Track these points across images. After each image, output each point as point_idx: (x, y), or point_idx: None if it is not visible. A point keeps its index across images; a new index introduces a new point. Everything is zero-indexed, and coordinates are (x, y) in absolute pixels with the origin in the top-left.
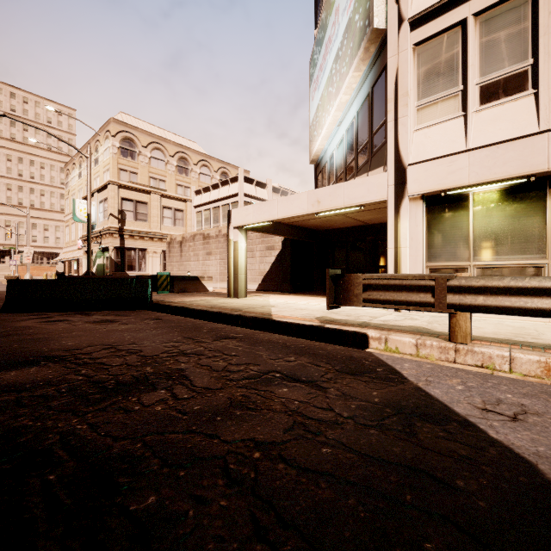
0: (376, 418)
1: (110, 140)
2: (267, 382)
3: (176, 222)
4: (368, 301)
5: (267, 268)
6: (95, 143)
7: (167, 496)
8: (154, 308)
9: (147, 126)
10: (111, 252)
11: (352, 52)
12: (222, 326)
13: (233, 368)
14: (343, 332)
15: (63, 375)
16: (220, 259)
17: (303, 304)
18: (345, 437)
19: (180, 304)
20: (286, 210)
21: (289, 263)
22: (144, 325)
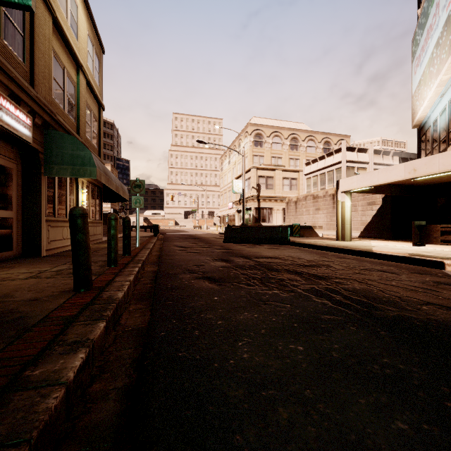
0: (421, 282)
1: (248, 138)
2: (370, 271)
3: (292, 187)
4: (445, 241)
5: (368, 219)
6: (239, 141)
7: (341, 280)
8: (290, 244)
9: (269, 121)
10: (253, 211)
11: (450, 43)
12: (339, 254)
13: (352, 266)
14: (425, 261)
15: (282, 261)
16: (327, 213)
17: (400, 246)
18: (403, 282)
19: (306, 242)
20: (385, 178)
21: (390, 215)
22: (294, 250)
